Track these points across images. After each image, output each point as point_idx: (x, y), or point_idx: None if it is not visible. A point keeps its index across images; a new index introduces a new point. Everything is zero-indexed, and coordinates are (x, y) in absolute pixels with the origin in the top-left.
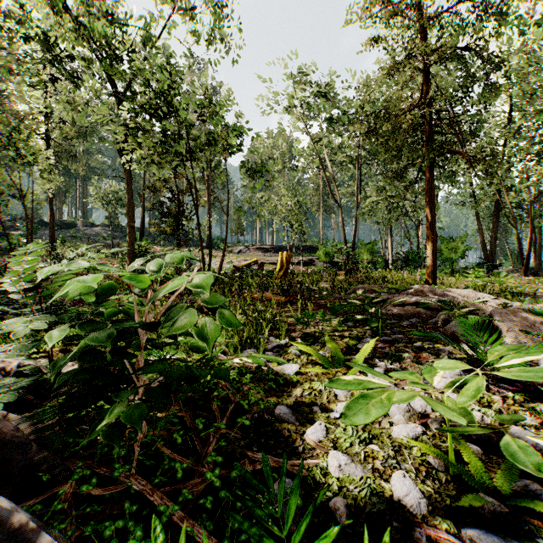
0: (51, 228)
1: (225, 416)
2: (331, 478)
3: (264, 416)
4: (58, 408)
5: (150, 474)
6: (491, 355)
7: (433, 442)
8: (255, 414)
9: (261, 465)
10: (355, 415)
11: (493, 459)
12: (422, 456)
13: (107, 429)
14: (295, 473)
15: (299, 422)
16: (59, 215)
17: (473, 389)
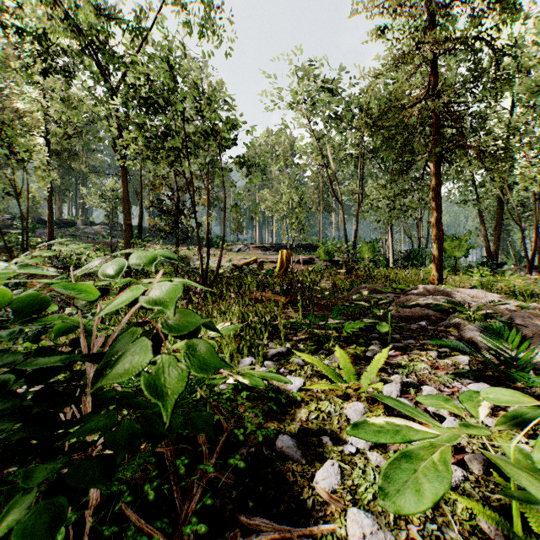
0: (49, 227)
1: (214, 452)
2: None
3: (262, 450)
4: None
5: None
6: None
7: (481, 493)
8: (252, 448)
9: (259, 537)
10: (398, 493)
11: None
12: (470, 518)
13: (8, 533)
14: None
15: (305, 460)
16: (59, 214)
17: None
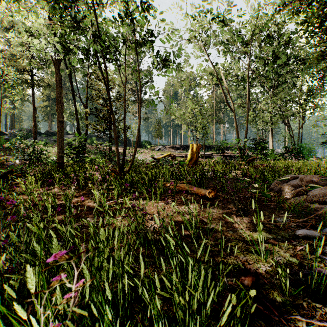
0: (34, 134)
1: None
2: None
3: None
4: None
5: None
6: None
7: None
8: None
9: None
10: None
11: None
12: None
13: None
14: None
15: None
16: (49, 128)
17: None
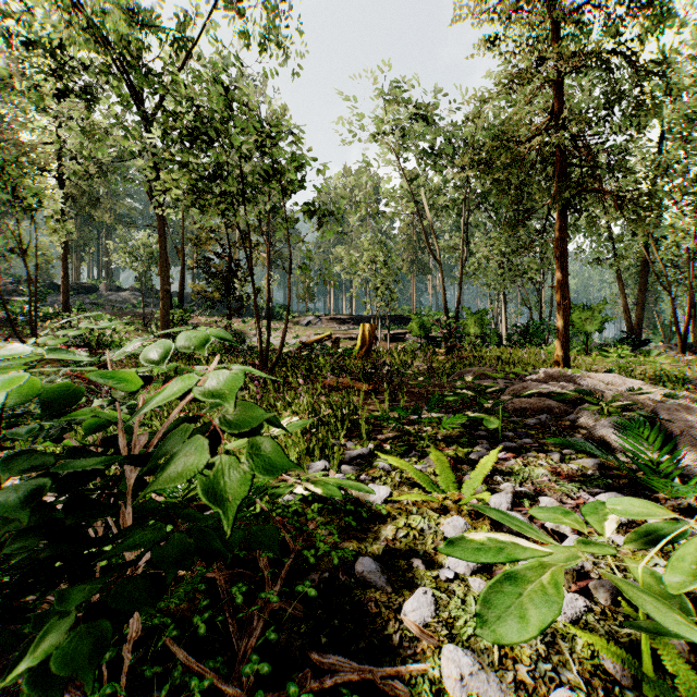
0: (64, 293)
1: (278, 577)
2: None
3: (338, 576)
4: None
5: (152, 690)
6: None
7: (606, 627)
8: (325, 573)
9: (333, 678)
10: (499, 620)
11: None
12: (593, 656)
13: (40, 664)
14: (389, 691)
15: (392, 587)
16: (76, 277)
17: (691, 560)
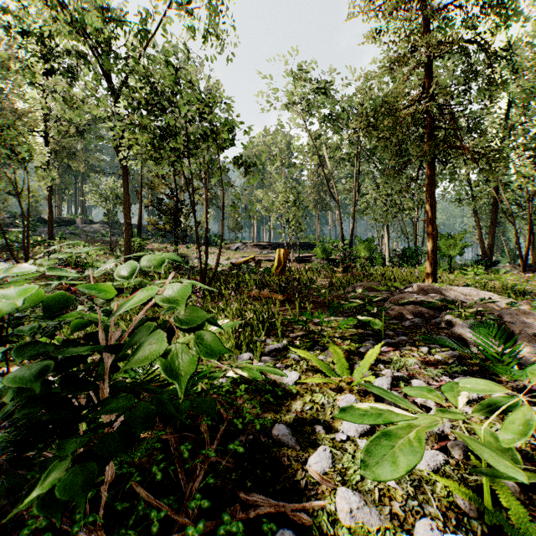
0: (49, 225)
1: (215, 439)
2: (341, 528)
3: (260, 438)
4: (6, 445)
5: (122, 520)
6: (533, 376)
7: (459, 475)
8: (250, 435)
9: (256, 511)
10: (376, 465)
11: (533, 498)
12: (448, 495)
13: (45, 494)
14: (297, 520)
15: (300, 446)
16: (59, 213)
17: (519, 423)
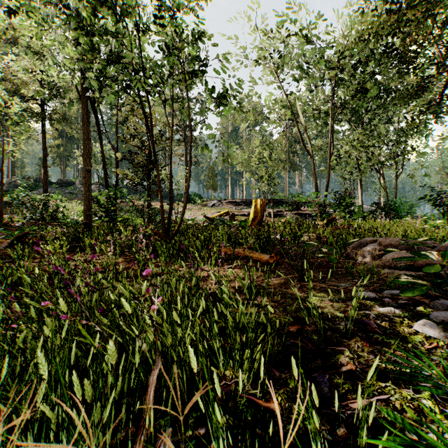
0: (44, 184)
1: None
2: None
3: None
4: None
5: None
6: None
7: None
8: None
9: None
10: None
11: None
12: None
13: None
14: None
15: None
16: (63, 176)
17: None
